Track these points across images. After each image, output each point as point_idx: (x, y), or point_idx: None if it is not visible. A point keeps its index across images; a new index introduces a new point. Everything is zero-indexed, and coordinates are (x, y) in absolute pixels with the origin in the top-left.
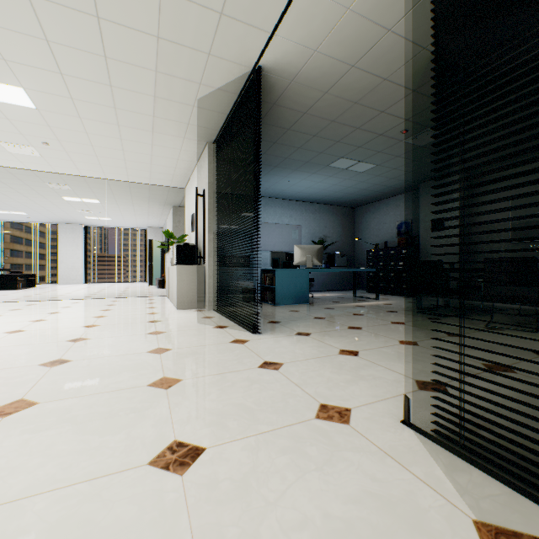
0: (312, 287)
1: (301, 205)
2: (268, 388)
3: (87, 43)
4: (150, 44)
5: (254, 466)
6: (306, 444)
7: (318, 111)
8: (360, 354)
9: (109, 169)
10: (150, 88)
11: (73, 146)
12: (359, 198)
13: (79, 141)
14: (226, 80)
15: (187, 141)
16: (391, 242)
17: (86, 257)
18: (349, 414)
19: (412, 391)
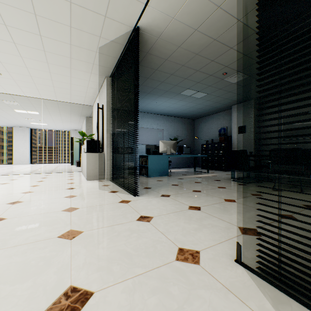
0: (170, 166)
1: (163, 117)
2: (142, 236)
3: (21, 3)
4: (65, 6)
5: (131, 308)
6: (170, 284)
7: (174, 59)
8: (202, 209)
9: (44, 92)
10: (67, 38)
11: (18, 76)
12: (197, 114)
13: (22, 72)
14: (116, 35)
15: (93, 75)
16: (215, 140)
17: (31, 147)
18: (199, 256)
19: (237, 235)
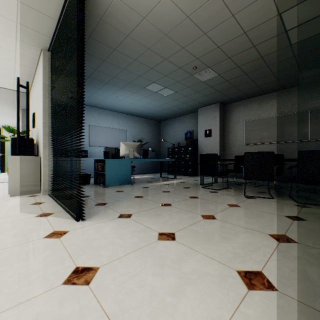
0: (134, 171)
1: (126, 116)
2: None
3: None
4: None
5: None
6: None
7: (138, 36)
8: (177, 236)
9: None
10: None
11: None
12: (163, 115)
13: None
14: None
15: (20, 43)
16: (181, 143)
17: None
18: None
19: (244, 295)
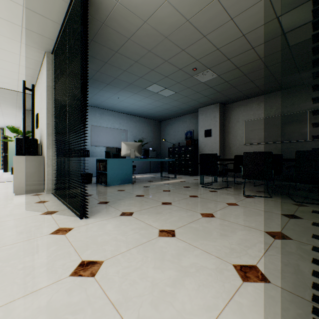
0: (135, 171)
1: (127, 117)
2: None
3: None
4: None
5: None
6: None
7: (139, 39)
8: (177, 233)
9: None
10: None
11: None
12: (163, 115)
13: None
14: None
15: (24, 46)
16: (182, 143)
17: None
18: None
19: (238, 286)
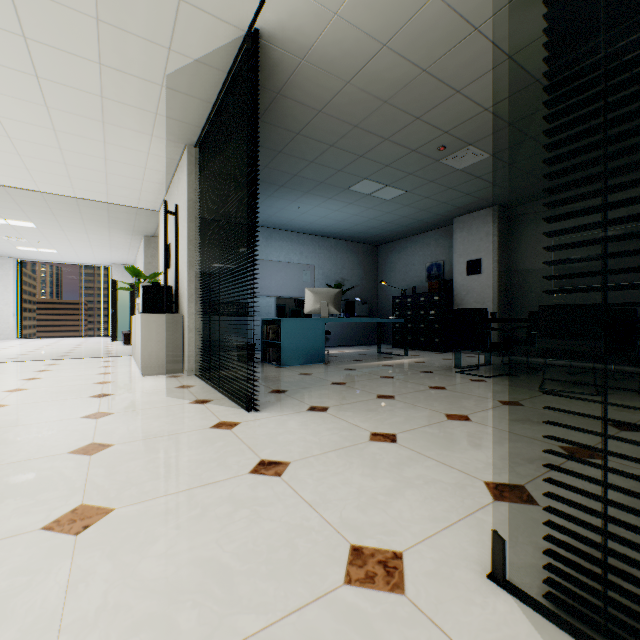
0: (328, 342)
1: (313, 240)
2: (263, 517)
3: None
4: None
5: None
6: None
7: (337, 110)
8: (400, 438)
9: (43, 177)
10: (90, 47)
11: None
12: (383, 233)
13: None
14: (208, 47)
15: (157, 140)
16: (420, 288)
17: (20, 302)
18: (402, 567)
19: (485, 504)
